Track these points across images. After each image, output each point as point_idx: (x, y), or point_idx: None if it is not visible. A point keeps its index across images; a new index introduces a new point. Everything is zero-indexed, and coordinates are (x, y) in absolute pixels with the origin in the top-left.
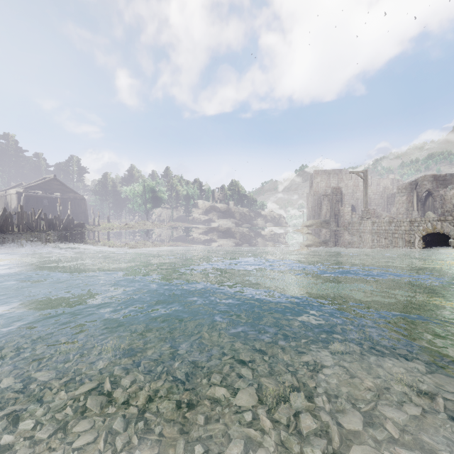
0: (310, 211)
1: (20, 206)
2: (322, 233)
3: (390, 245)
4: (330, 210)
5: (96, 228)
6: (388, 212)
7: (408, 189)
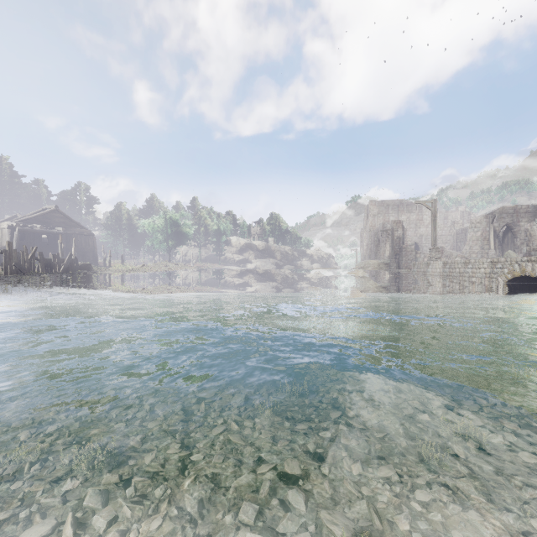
0: (365, 249)
1: (7, 243)
2: (380, 275)
3: (466, 291)
4: (389, 248)
5: (105, 270)
6: (458, 251)
7: (483, 223)
